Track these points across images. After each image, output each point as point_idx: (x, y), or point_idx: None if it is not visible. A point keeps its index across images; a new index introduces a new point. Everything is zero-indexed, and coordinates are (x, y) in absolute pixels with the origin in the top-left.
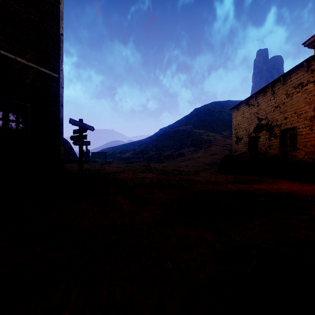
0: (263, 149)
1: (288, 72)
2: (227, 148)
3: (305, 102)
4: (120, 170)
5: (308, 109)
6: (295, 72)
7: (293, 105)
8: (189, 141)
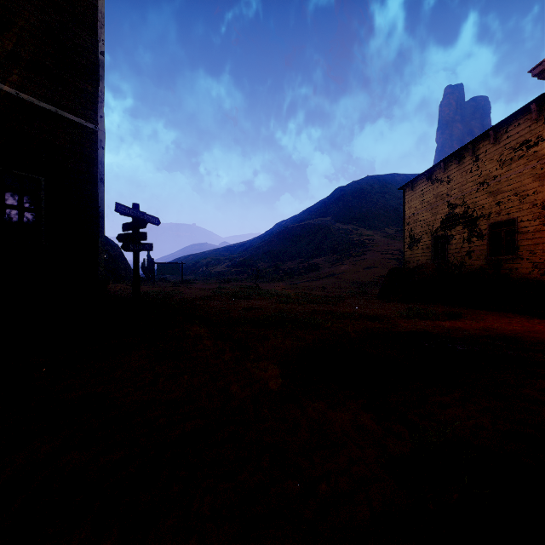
0: (458, 258)
1: (503, 122)
2: (393, 257)
3: (534, 175)
4: (206, 295)
5: (539, 186)
6: (515, 122)
7: (511, 180)
8: (328, 243)
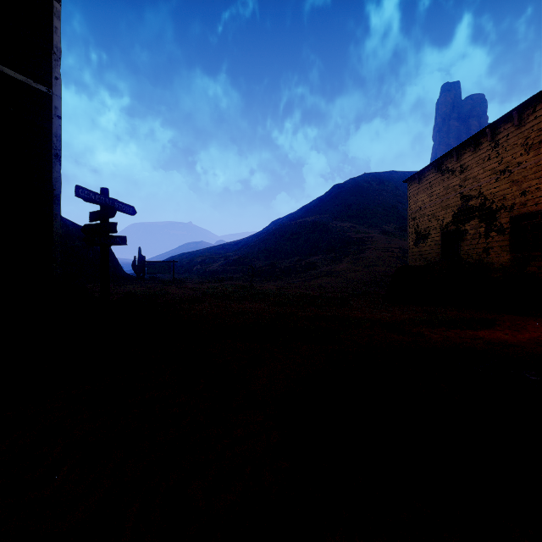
0: (473, 255)
1: (531, 100)
2: (394, 255)
3: None
4: (196, 296)
5: None
6: None
7: (540, 166)
8: (325, 241)
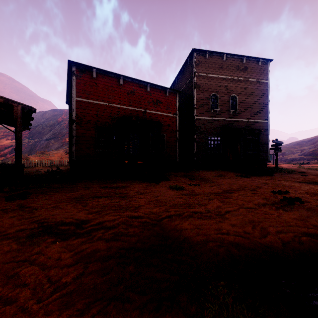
0: None
1: None
2: None
3: None
4: (296, 168)
5: None
6: None
7: None
8: None
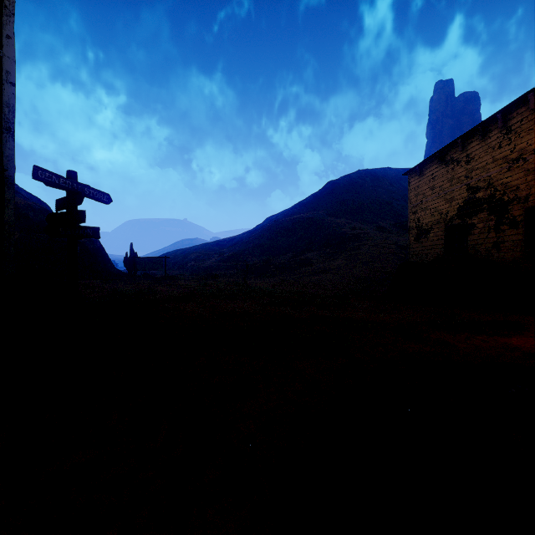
0: (481, 250)
1: None
2: (390, 251)
3: None
4: (185, 294)
5: None
6: None
7: None
8: (320, 237)
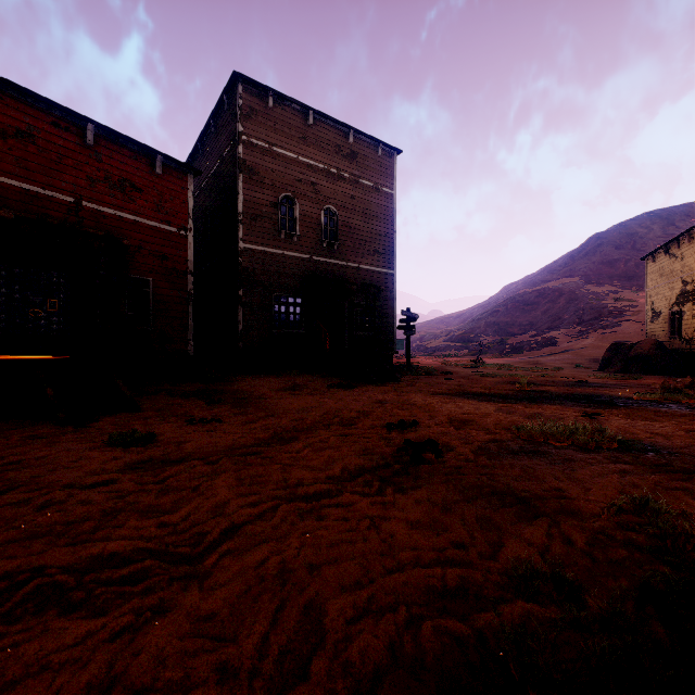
0: (688, 333)
1: None
2: None
3: None
4: (439, 365)
5: None
6: None
7: None
8: (570, 312)
